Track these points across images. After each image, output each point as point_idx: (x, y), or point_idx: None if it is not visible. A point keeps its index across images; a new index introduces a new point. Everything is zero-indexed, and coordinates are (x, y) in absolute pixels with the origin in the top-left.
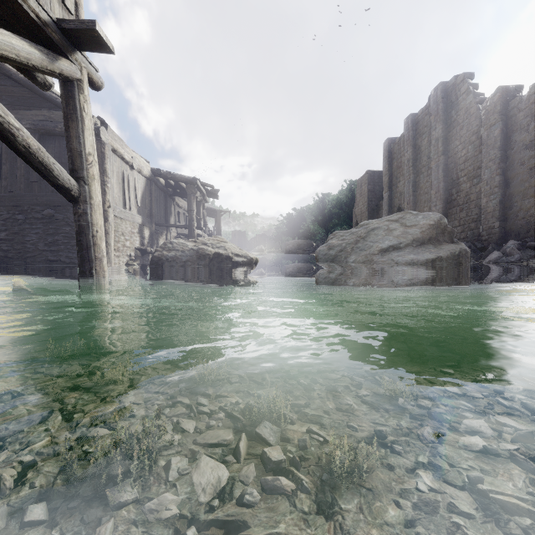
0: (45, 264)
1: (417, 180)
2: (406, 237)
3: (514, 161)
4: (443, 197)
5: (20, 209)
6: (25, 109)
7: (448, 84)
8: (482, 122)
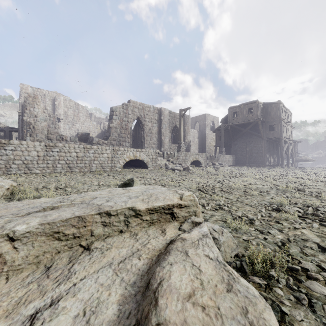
0: None
1: None
2: None
3: None
4: None
5: None
6: None
7: None
8: None
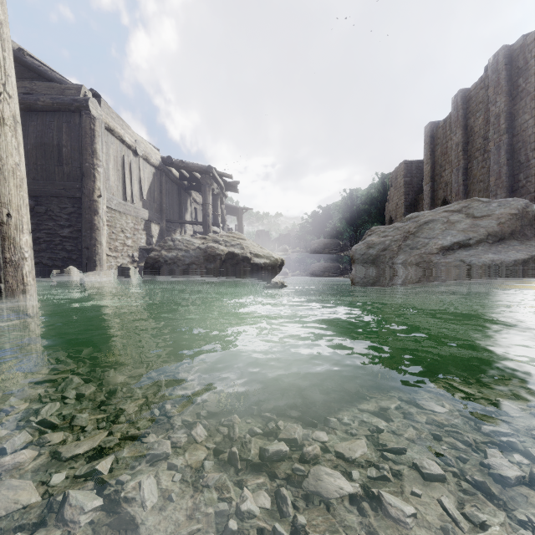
0: None
1: (469, 166)
2: (477, 231)
3: None
4: (506, 184)
5: None
6: None
7: (513, 46)
8: None
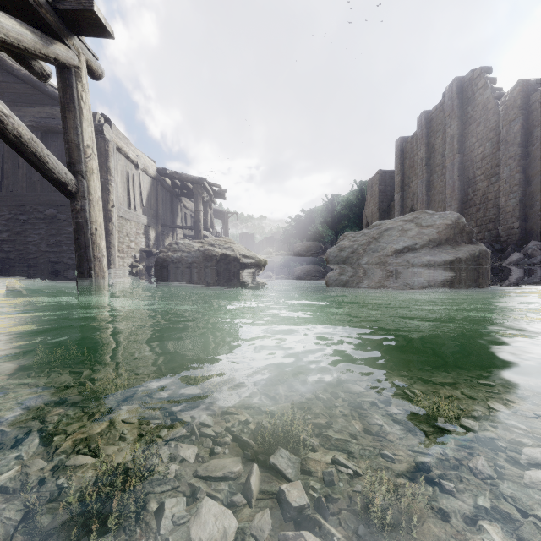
0: (47, 266)
1: (431, 179)
2: (422, 238)
3: (535, 158)
4: (458, 197)
5: (22, 209)
6: (27, 106)
7: (464, 79)
8: (501, 118)
